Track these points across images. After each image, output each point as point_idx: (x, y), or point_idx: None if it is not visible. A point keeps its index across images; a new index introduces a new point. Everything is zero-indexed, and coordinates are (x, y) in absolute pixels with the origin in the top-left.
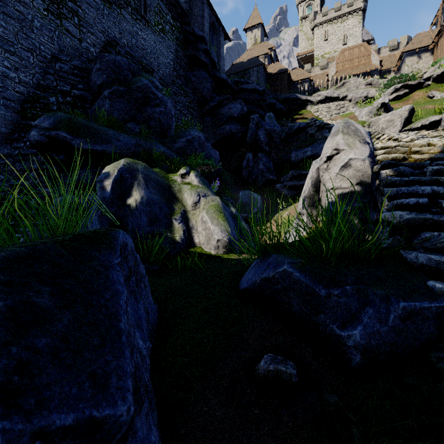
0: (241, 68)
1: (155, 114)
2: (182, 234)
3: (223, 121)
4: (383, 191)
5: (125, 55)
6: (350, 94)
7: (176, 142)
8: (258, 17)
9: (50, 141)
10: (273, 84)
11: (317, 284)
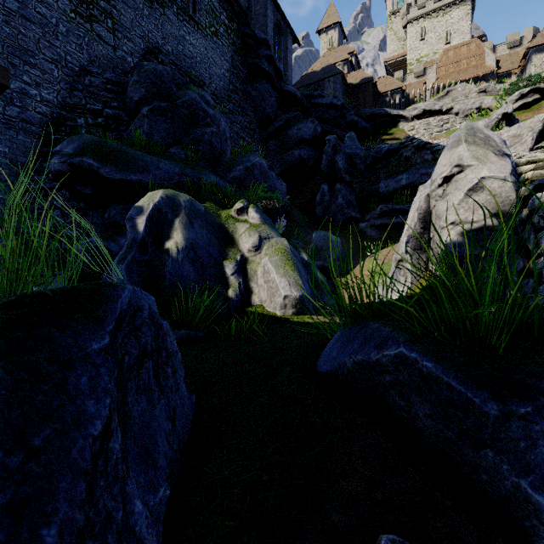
0: (314, 79)
1: (205, 136)
2: (237, 288)
3: (291, 144)
4: (538, 225)
5: (169, 65)
6: (457, 106)
7: (231, 171)
8: (335, 15)
9: (73, 171)
10: (354, 98)
11: (475, 388)
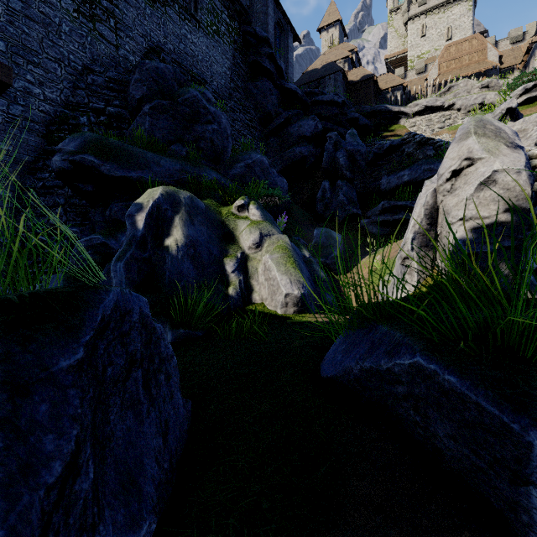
0: (315, 76)
1: (207, 133)
2: (237, 285)
3: (292, 142)
4: None
5: (171, 63)
6: (459, 101)
7: (233, 168)
8: (335, 13)
9: (75, 168)
10: (355, 95)
11: (512, 411)
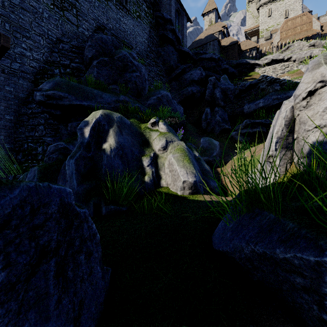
0: (200, 43)
1: (132, 78)
2: (150, 175)
3: (186, 84)
4: None
5: (110, 36)
6: (294, 55)
7: (148, 100)
8: (213, 4)
9: (49, 100)
10: (226, 54)
11: None
